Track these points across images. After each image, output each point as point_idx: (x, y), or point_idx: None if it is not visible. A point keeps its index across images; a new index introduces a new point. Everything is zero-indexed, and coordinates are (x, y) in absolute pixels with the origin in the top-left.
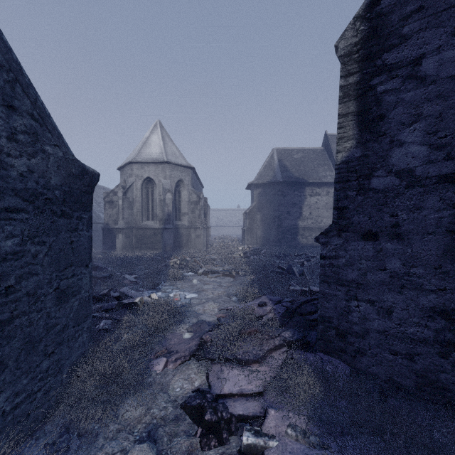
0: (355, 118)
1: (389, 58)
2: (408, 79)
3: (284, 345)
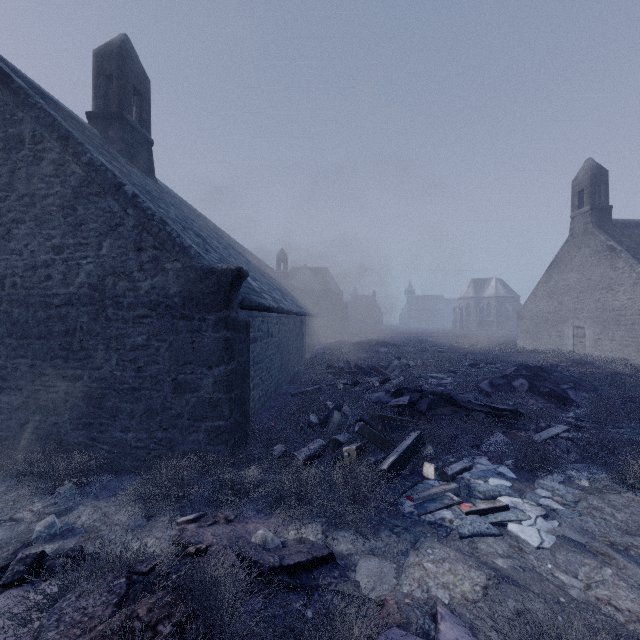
0: None
1: None
2: None
3: None
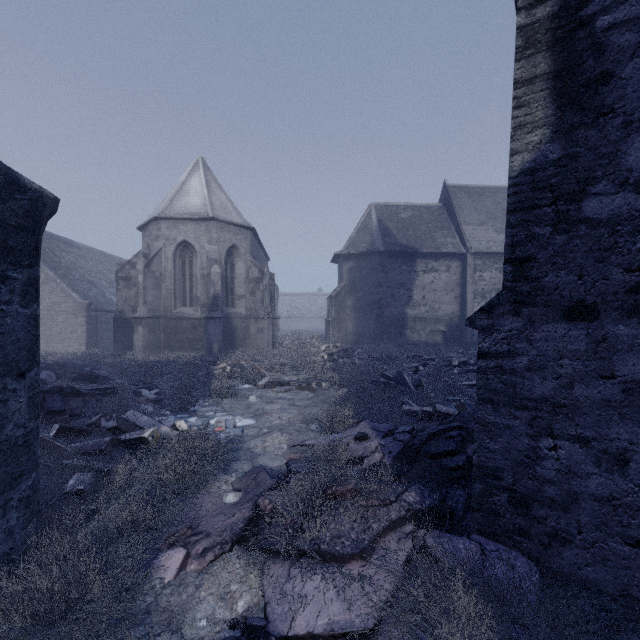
0: (548, 85)
1: None
2: None
3: (407, 518)
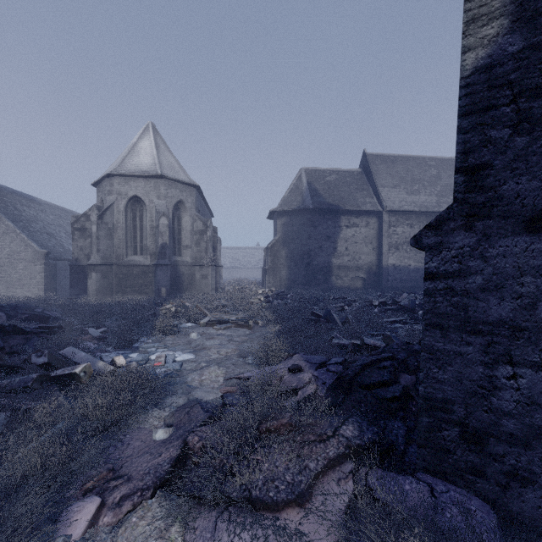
0: None
1: None
2: None
3: (346, 456)
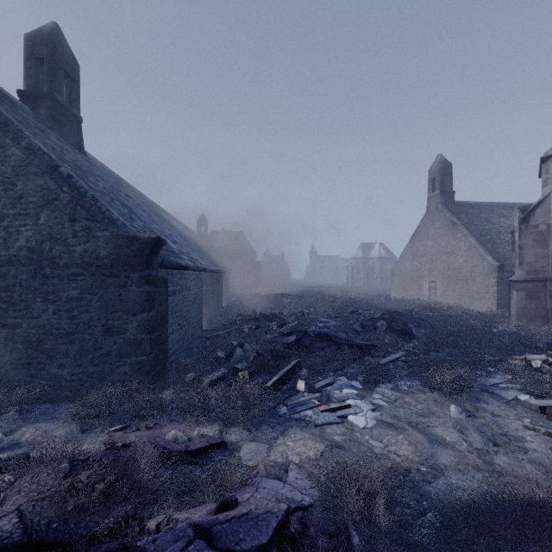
0: None
1: None
2: None
3: None
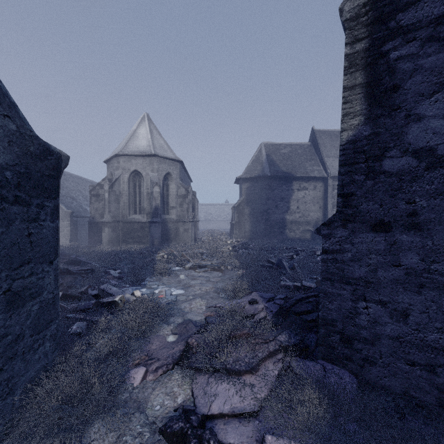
0: (363, 90)
1: (404, 19)
2: (428, 41)
3: (279, 350)
